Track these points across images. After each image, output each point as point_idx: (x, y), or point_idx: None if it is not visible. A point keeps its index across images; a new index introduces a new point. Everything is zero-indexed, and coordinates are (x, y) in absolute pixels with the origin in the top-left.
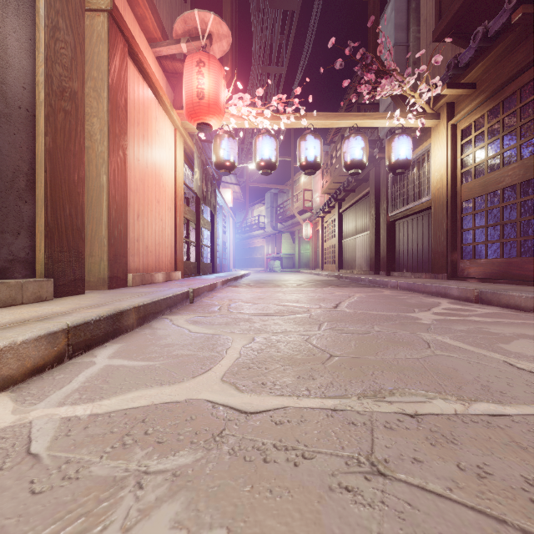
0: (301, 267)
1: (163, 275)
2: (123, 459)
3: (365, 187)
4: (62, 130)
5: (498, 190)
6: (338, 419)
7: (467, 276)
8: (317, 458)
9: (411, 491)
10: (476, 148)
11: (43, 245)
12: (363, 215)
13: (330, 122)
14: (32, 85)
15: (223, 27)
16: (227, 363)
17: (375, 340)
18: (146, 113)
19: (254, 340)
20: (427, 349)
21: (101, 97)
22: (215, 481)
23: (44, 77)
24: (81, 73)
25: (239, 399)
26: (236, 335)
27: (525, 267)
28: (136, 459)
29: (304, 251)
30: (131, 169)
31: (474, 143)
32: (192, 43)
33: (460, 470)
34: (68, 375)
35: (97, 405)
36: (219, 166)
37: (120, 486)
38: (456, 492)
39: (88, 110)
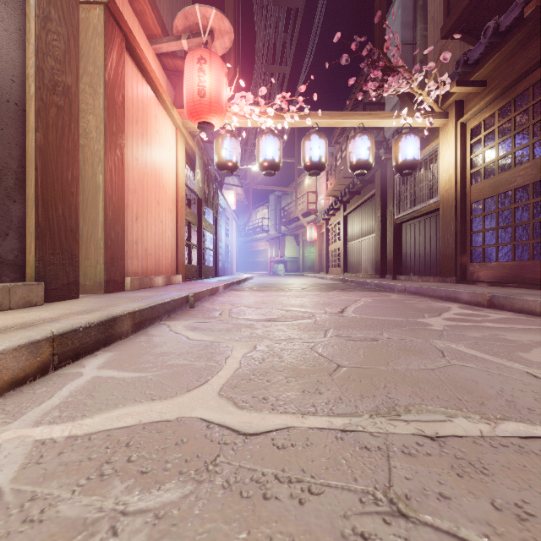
0: (305, 270)
1: (163, 279)
2: (99, 494)
3: (371, 189)
4: (55, 126)
5: (509, 191)
6: (349, 442)
7: (477, 280)
8: (326, 493)
9: (440, 538)
10: (486, 148)
11: (34, 247)
12: (368, 218)
13: (336, 121)
14: (21, 78)
15: (225, 22)
16: (225, 374)
17: (385, 349)
18: (145, 112)
19: (256, 348)
20: (442, 358)
21: (97, 93)
22: (205, 525)
23: (35, 69)
24: (75, 67)
25: (238, 417)
26: (237, 343)
27: (537, 270)
28: (114, 494)
29: (308, 254)
30: (129, 169)
31: (484, 142)
32: (193, 40)
33: (495, 509)
34: (50, 389)
35: (77, 425)
36: (220, 166)
37: (90, 531)
38: (495, 540)
39: (84, 107)
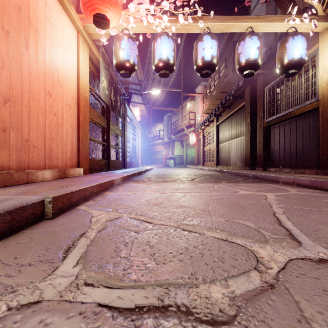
0: (188, 164)
1: (52, 172)
2: None
3: (240, 102)
4: None
5: None
6: None
7: None
8: None
9: None
10: None
11: None
12: (237, 125)
13: (226, 25)
14: None
15: None
16: None
17: None
18: None
19: None
20: None
21: None
22: None
23: None
24: None
25: None
26: None
27: None
28: None
29: (189, 153)
30: None
31: None
32: None
33: None
34: None
35: None
36: (118, 66)
37: None
38: None
39: None
